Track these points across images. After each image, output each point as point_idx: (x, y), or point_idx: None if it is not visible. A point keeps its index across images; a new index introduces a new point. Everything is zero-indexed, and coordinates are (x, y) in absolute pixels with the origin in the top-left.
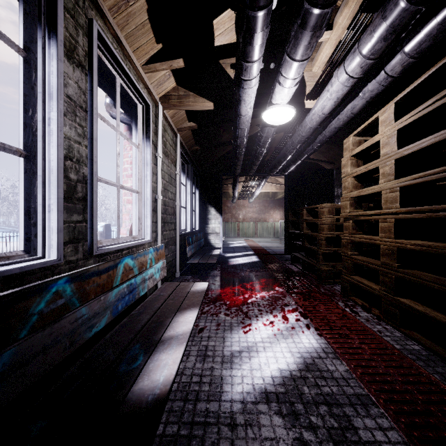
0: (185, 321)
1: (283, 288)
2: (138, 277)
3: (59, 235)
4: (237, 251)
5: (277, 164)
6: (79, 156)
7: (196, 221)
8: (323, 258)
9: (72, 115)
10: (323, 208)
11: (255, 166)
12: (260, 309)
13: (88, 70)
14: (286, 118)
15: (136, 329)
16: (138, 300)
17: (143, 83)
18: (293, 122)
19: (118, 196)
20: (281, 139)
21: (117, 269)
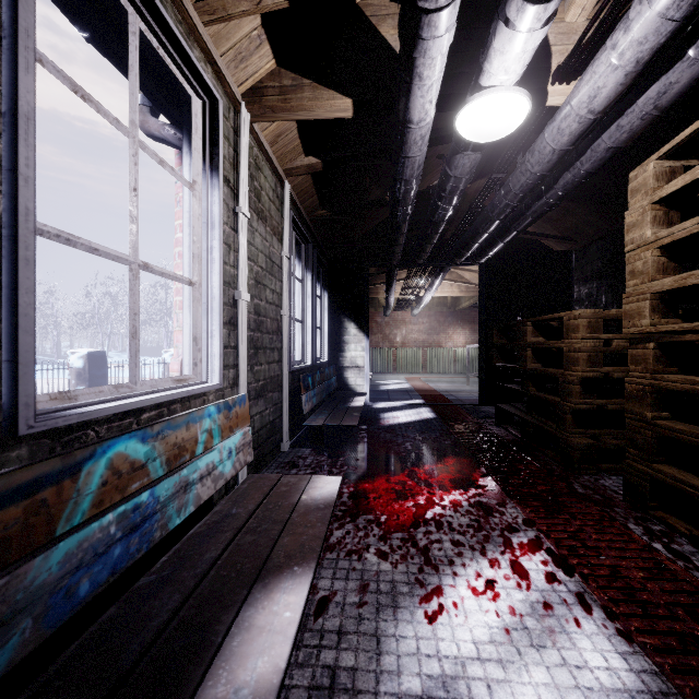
0: (269, 628)
1: (494, 481)
2: (164, 483)
3: None
4: (394, 398)
5: (470, 240)
6: None
7: (322, 346)
8: (573, 421)
9: None
10: (577, 319)
11: (429, 245)
12: (455, 540)
13: None
14: (509, 120)
15: (120, 667)
16: (188, 517)
17: (203, 50)
18: (513, 145)
19: (132, 287)
20: (484, 186)
21: (78, 477)
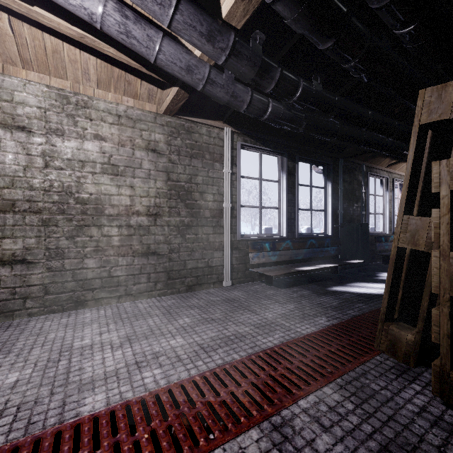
0: None
1: None
2: None
3: (388, 229)
4: None
5: None
6: (391, 211)
7: None
8: None
9: (390, 203)
10: None
11: None
12: None
13: (392, 190)
14: None
15: None
16: None
17: None
18: None
19: None
20: None
21: None
